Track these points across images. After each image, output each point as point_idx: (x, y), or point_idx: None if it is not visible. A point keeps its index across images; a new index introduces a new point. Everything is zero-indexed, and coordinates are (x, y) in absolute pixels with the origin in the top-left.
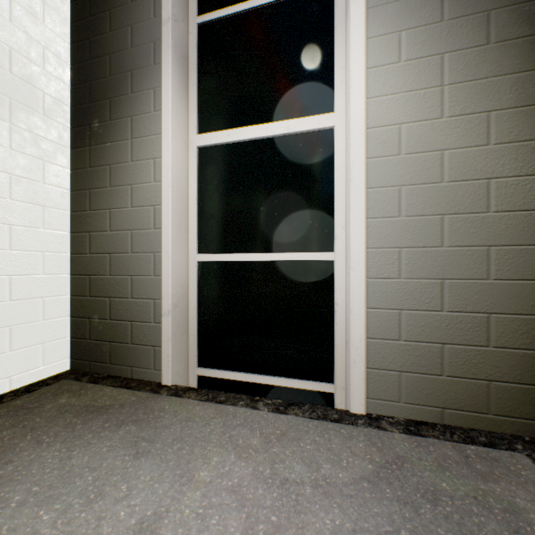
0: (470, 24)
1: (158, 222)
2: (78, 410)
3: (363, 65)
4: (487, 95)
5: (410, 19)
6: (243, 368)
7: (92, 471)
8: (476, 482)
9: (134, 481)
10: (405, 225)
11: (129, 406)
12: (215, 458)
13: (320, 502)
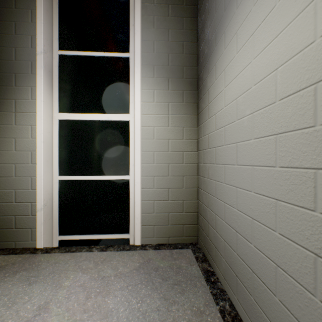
0: (177, 94)
1: (34, 160)
2: None
3: (140, 100)
4: (183, 121)
5: (157, 86)
6: (85, 232)
7: (6, 296)
8: (172, 261)
9: (31, 294)
10: (156, 167)
11: (18, 263)
12: (72, 276)
13: (117, 281)
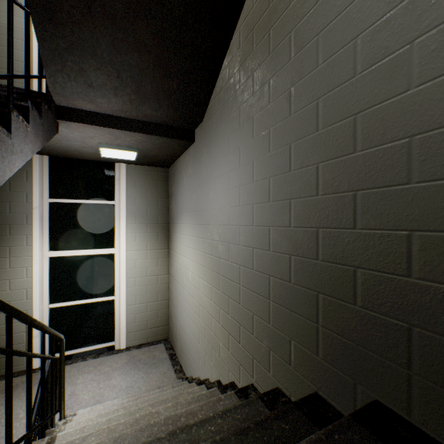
0: (154, 235)
1: (30, 296)
2: (1, 392)
3: (125, 242)
4: (158, 254)
5: (139, 230)
6: (75, 347)
7: None
8: (150, 353)
9: None
10: (137, 289)
11: None
12: (81, 377)
13: (115, 372)
